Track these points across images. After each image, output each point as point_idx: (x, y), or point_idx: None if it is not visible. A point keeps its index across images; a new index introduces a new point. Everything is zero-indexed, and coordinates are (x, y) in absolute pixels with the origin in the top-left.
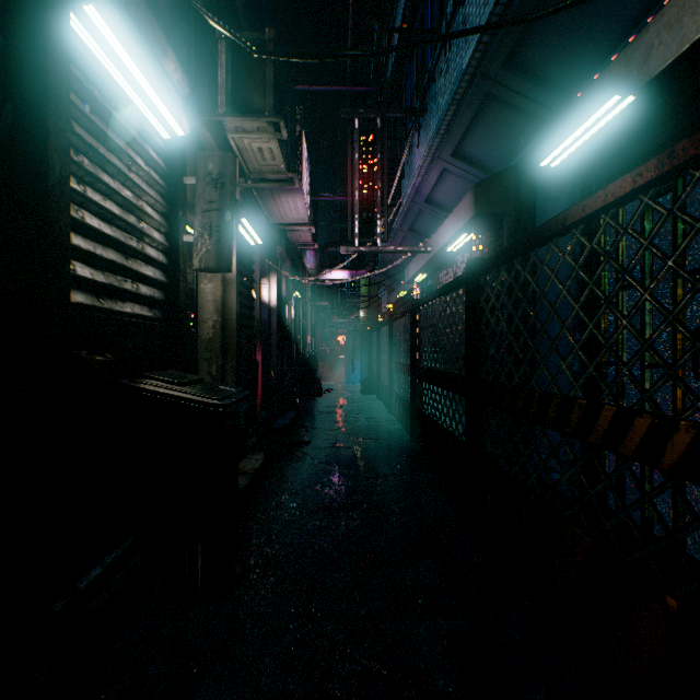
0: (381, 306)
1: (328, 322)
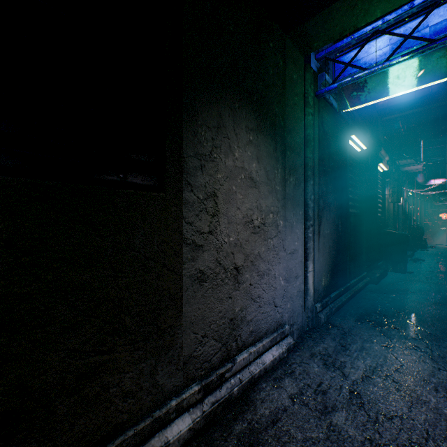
0: None
1: (429, 204)
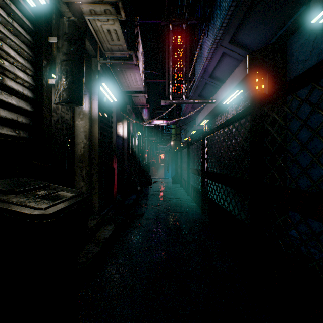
0: (181, 139)
1: (155, 147)
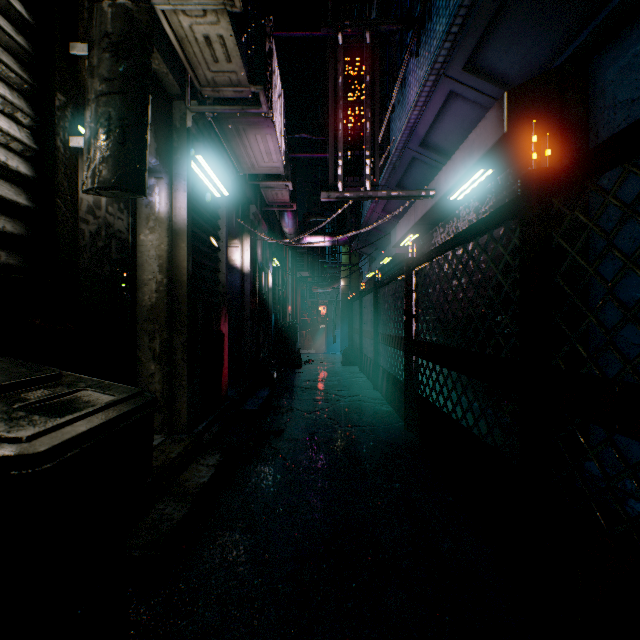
0: (361, 276)
1: (309, 292)
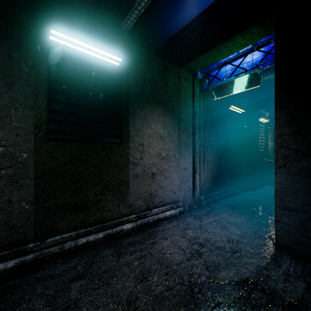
0: None
1: None
